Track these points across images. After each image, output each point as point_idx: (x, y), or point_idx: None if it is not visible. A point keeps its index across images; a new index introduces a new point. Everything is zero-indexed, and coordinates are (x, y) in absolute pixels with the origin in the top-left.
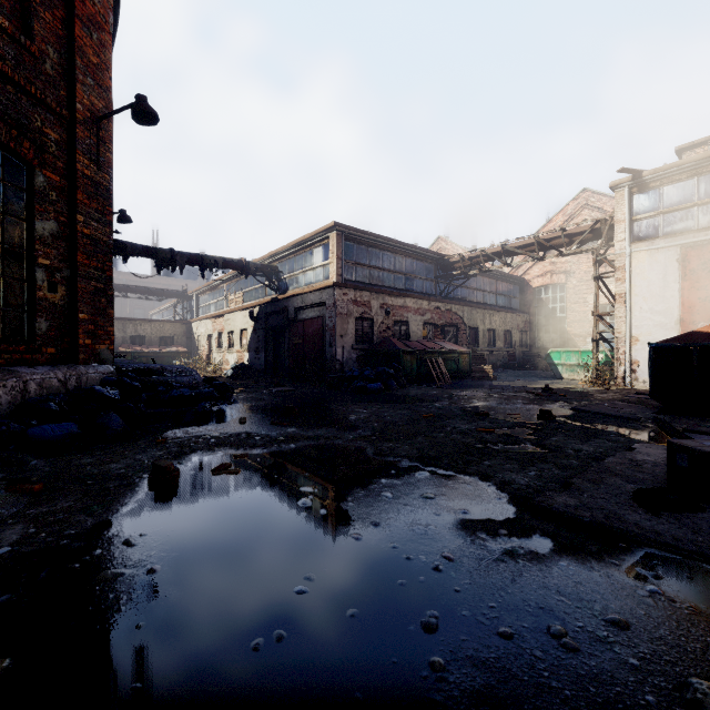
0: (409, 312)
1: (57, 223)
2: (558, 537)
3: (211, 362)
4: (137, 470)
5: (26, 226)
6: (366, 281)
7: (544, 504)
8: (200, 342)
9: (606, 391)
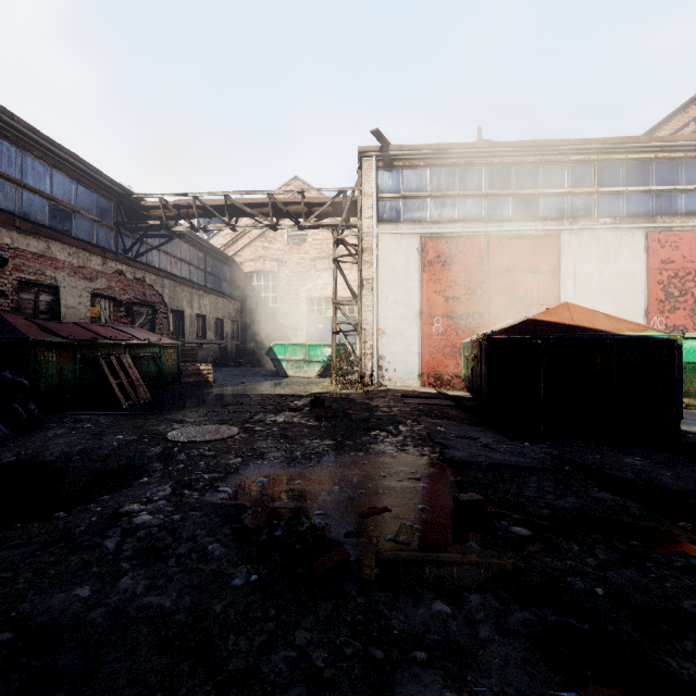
0: (60, 269)
1: None
2: None
3: None
4: None
5: None
6: None
7: None
8: None
9: (366, 394)
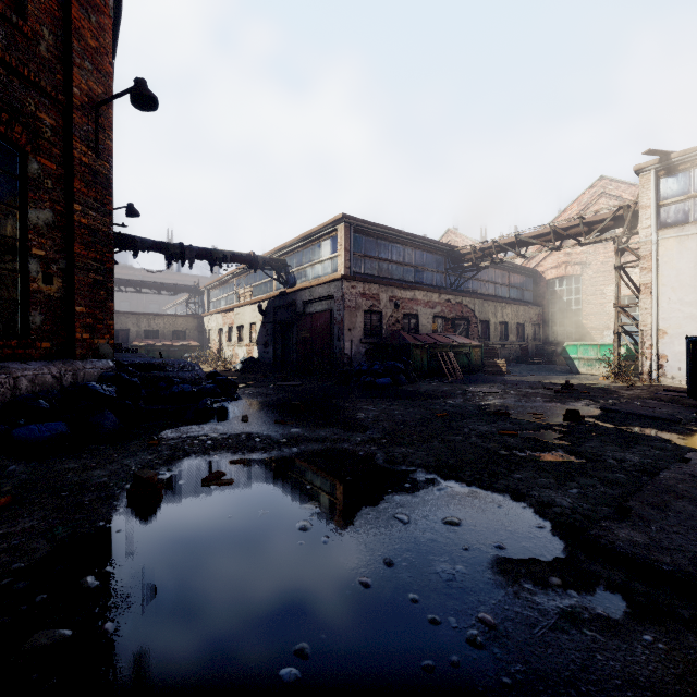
0: (419, 305)
1: (52, 212)
2: (632, 592)
3: (221, 355)
4: (120, 479)
5: (19, 215)
6: (375, 273)
7: (603, 540)
8: (211, 336)
9: (631, 387)
